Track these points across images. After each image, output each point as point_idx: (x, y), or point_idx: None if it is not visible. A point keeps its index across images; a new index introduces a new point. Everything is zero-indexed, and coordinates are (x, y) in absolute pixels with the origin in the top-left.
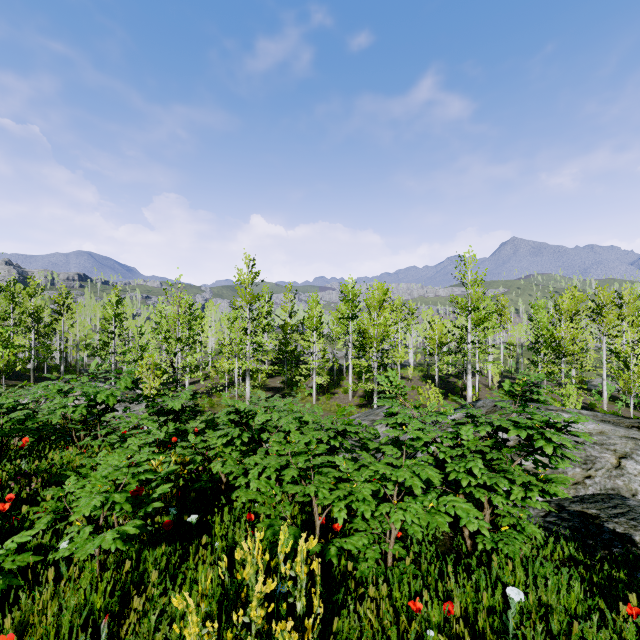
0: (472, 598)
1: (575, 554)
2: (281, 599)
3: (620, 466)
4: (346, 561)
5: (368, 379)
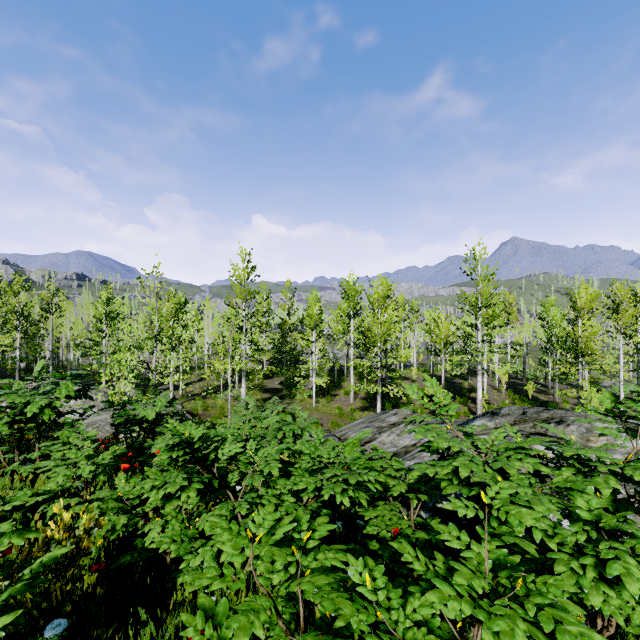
0: None
1: None
2: None
3: None
4: None
5: (370, 380)
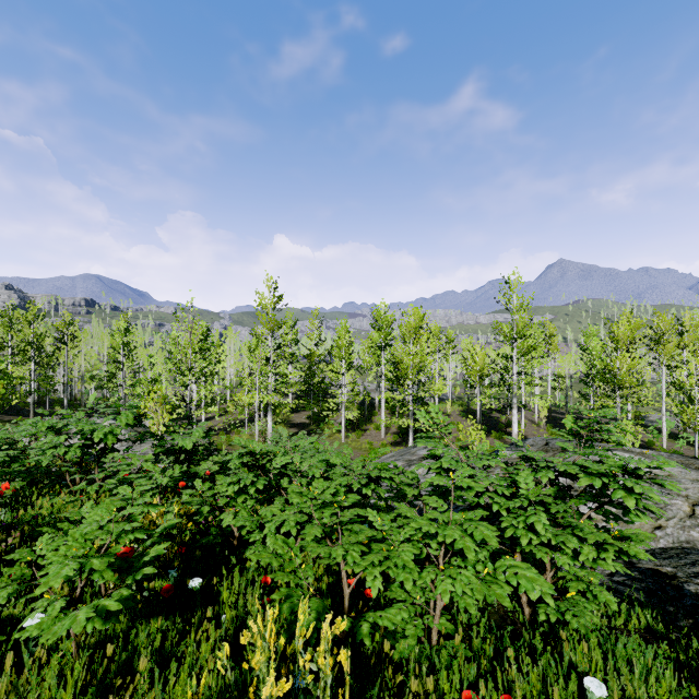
0: (539, 689)
1: (653, 624)
2: (300, 695)
3: (694, 515)
4: (381, 637)
5: (402, 414)
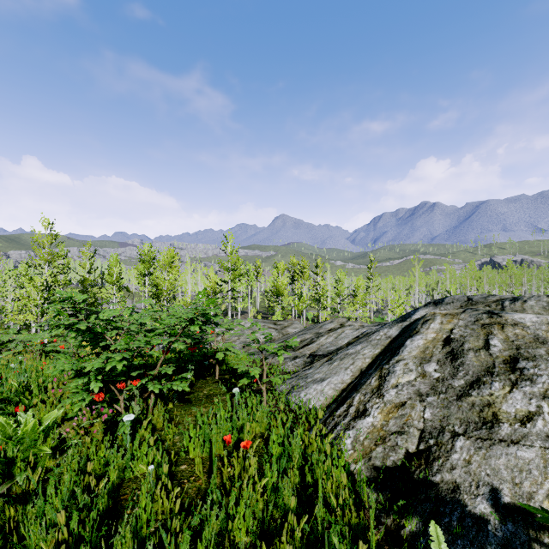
0: None
1: None
2: None
3: None
4: None
5: None
